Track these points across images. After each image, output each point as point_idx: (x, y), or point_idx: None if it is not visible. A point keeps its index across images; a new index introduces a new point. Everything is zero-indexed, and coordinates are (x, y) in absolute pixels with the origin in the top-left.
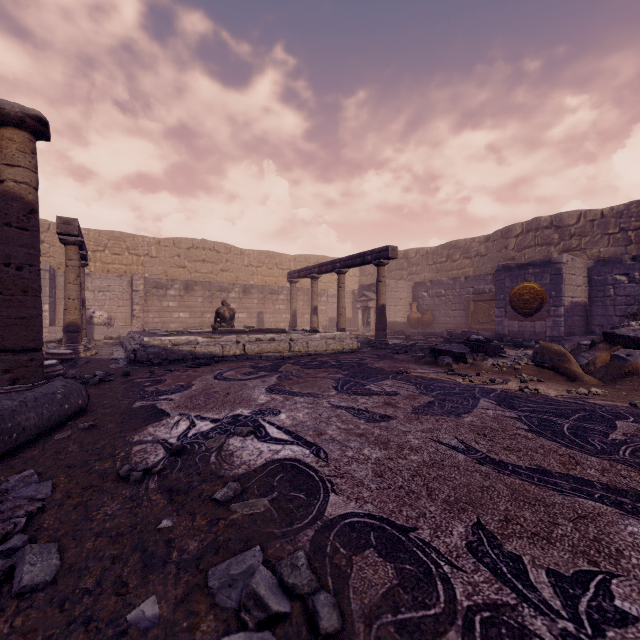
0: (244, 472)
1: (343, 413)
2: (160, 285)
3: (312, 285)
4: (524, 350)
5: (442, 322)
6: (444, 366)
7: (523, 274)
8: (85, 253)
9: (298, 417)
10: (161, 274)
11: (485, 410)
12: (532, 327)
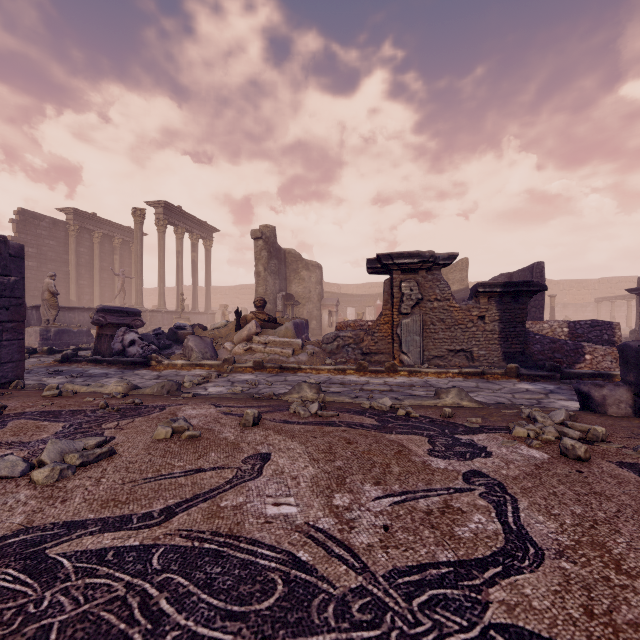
0: None
1: None
2: None
3: (611, 305)
4: None
5: None
6: None
7: None
8: None
9: None
10: None
11: None
12: None
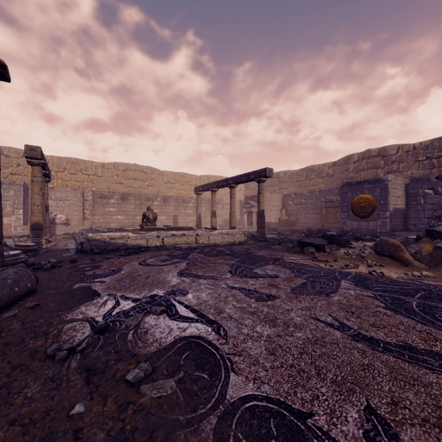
0: (155, 350)
1: (237, 293)
2: (104, 196)
3: (212, 196)
4: (362, 242)
5: (303, 222)
6: (309, 254)
7: (360, 188)
8: (47, 172)
9: (202, 297)
10: (105, 188)
11: (347, 290)
12: (367, 226)
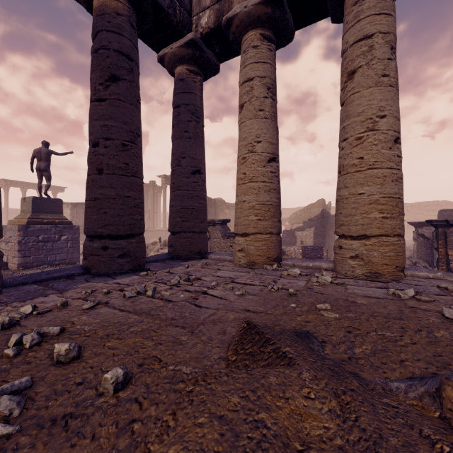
0: None
1: None
2: None
3: None
4: None
5: None
6: None
7: None
8: None
9: None
10: (412, 217)
11: None
12: None
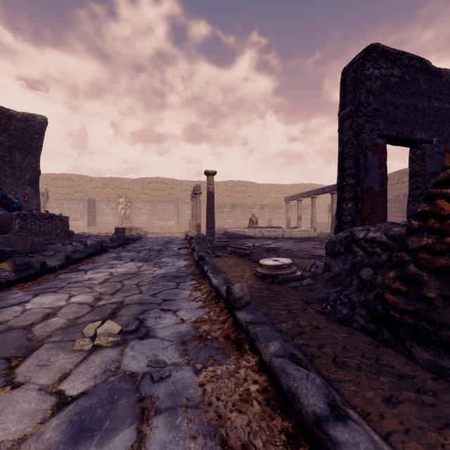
0: (267, 247)
1: (291, 244)
2: (220, 206)
3: (298, 204)
4: None
5: None
6: None
7: None
8: None
9: (279, 244)
10: (219, 200)
11: None
12: None
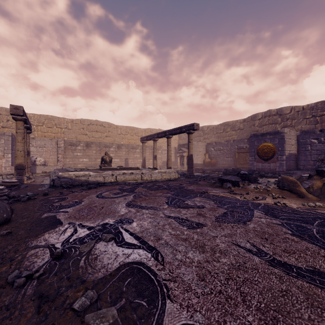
0: (102, 276)
1: (172, 222)
2: (72, 144)
3: (154, 144)
4: (265, 178)
5: (221, 163)
6: (227, 188)
7: (264, 138)
8: (29, 126)
9: (144, 225)
10: (73, 138)
11: (260, 218)
12: (269, 166)
